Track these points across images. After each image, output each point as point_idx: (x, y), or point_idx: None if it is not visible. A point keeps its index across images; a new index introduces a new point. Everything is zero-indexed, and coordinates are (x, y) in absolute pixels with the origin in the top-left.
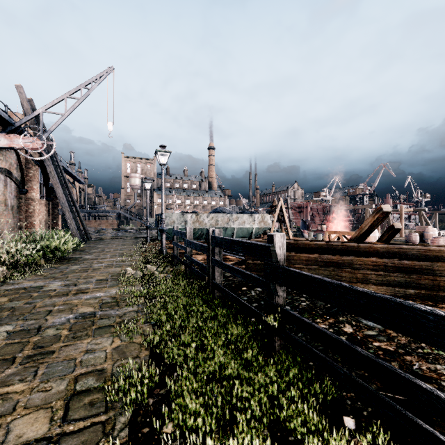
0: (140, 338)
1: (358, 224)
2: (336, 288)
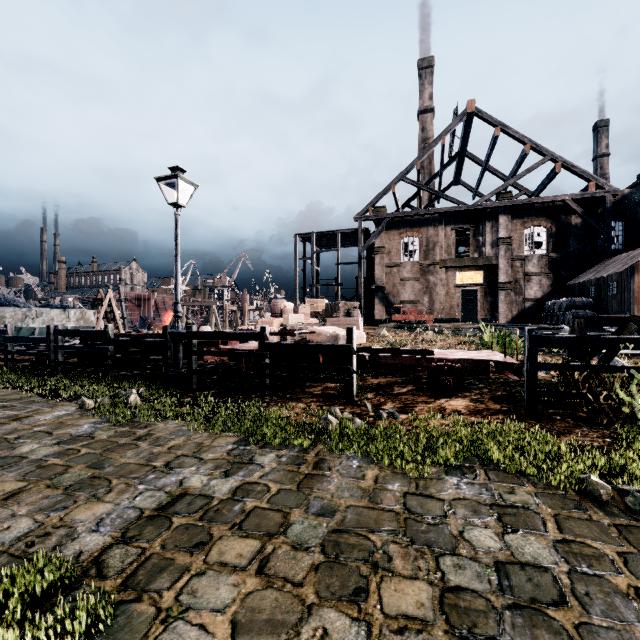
0: (10, 392)
1: (205, 321)
2: (133, 341)
